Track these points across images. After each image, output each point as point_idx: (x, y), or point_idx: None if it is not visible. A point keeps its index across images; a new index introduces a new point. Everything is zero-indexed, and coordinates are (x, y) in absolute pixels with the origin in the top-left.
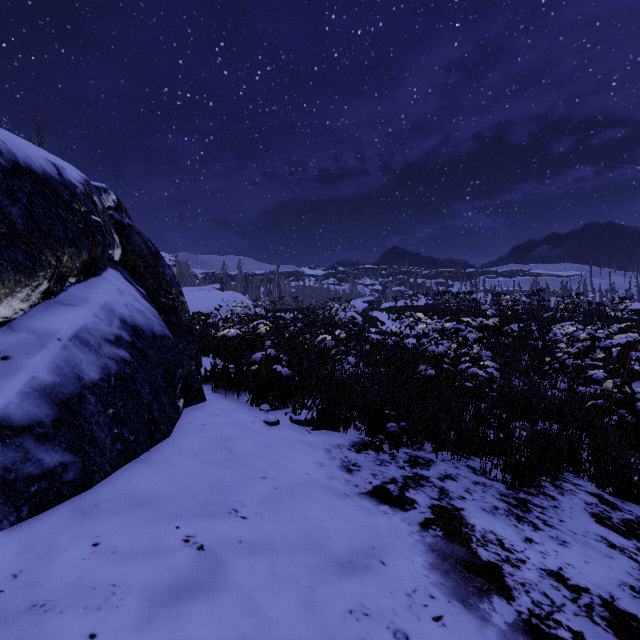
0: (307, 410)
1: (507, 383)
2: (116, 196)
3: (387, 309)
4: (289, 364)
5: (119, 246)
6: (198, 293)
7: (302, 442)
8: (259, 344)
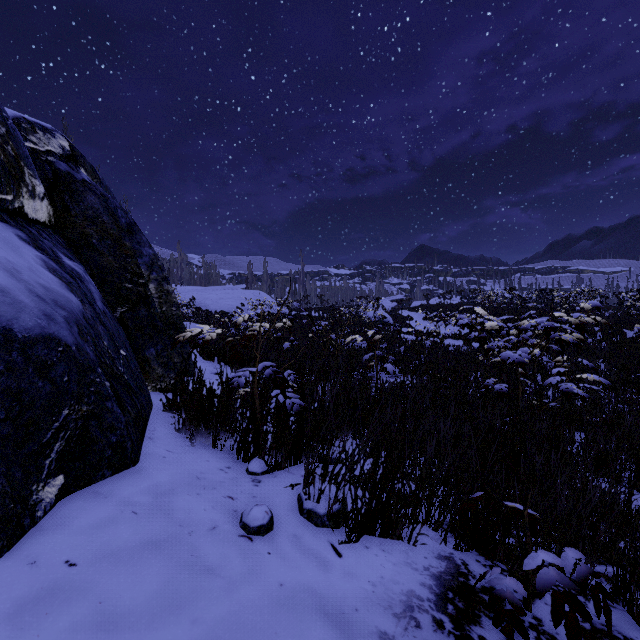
0: (332, 484)
1: (599, 400)
2: (71, 144)
3: (417, 308)
4: (301, 387)
5: (42, 198)
6: (221, 292)
7: (319, 608)
8: (277, 346)
